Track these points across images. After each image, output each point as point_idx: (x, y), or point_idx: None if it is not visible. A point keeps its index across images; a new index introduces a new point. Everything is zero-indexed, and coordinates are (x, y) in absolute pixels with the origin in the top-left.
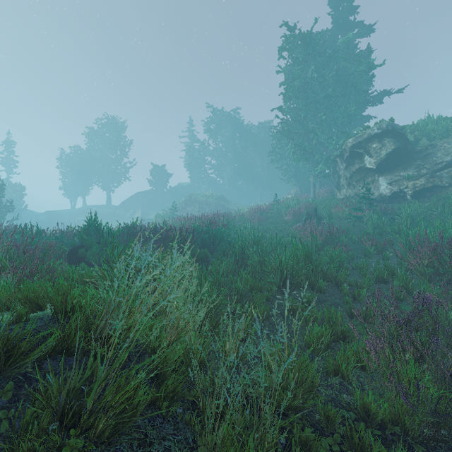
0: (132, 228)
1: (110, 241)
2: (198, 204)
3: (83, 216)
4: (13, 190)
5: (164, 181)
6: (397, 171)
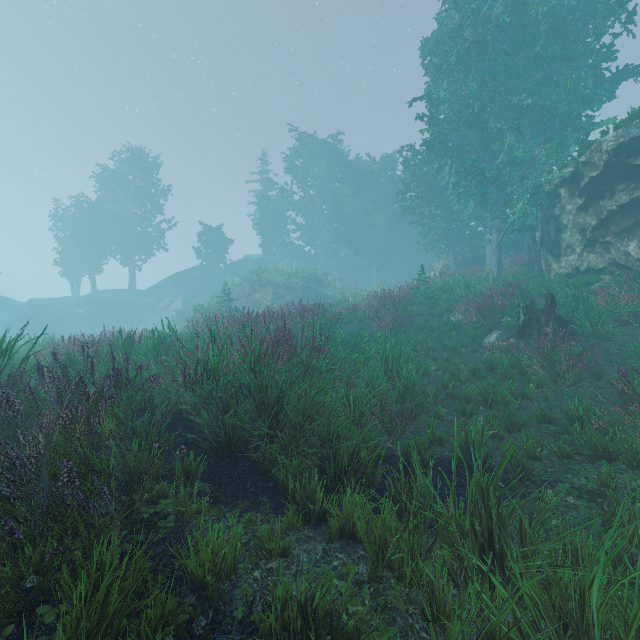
0: None
1: None
2: (273, 288)
3: (86, 308)
4: None
5: (221, 251)
6: None
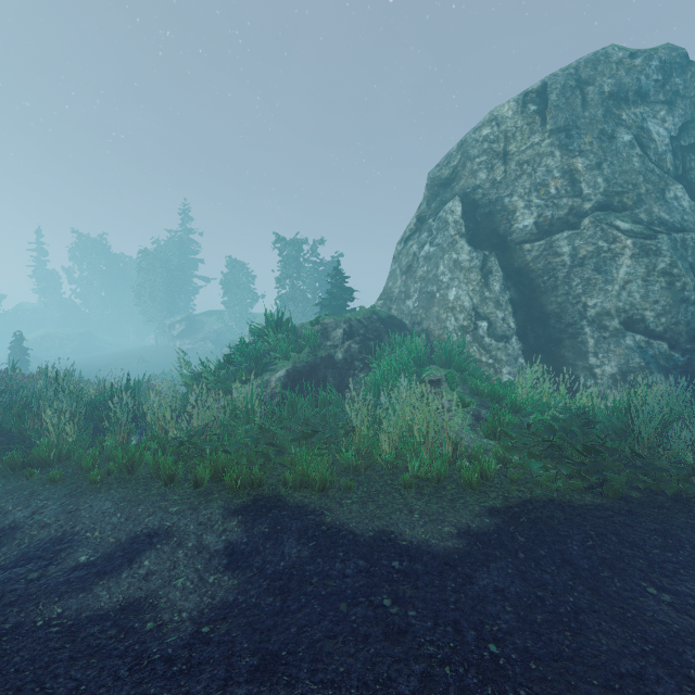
0: None
1: None
2: (59, 340)
3: None
4: None
5: None
6: (185, 339)
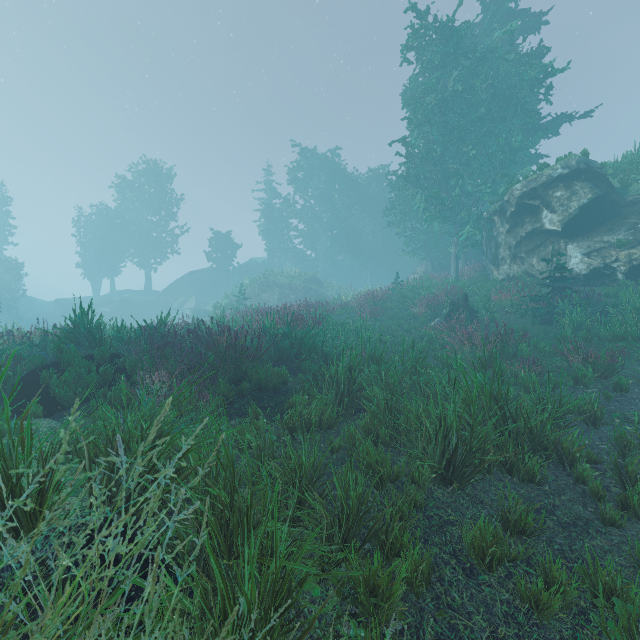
0: (158, 329)
1: (117, 353)
2: (279, 289)
3: (110, 306)
4: (5, 268)
5: (230, 255)
6: (597, 235)
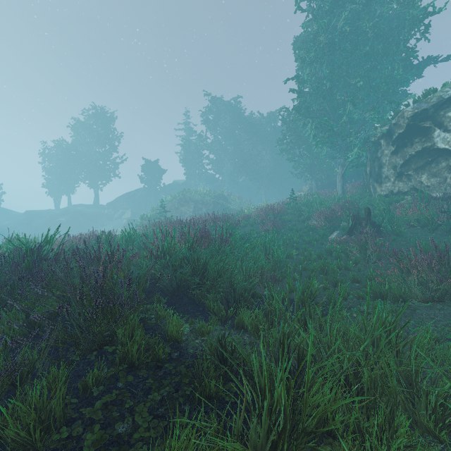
0: (36, 250)
1: None
2: (194, 203)
3: (65, 217)
4: None
5: (157, 177)
6: None
